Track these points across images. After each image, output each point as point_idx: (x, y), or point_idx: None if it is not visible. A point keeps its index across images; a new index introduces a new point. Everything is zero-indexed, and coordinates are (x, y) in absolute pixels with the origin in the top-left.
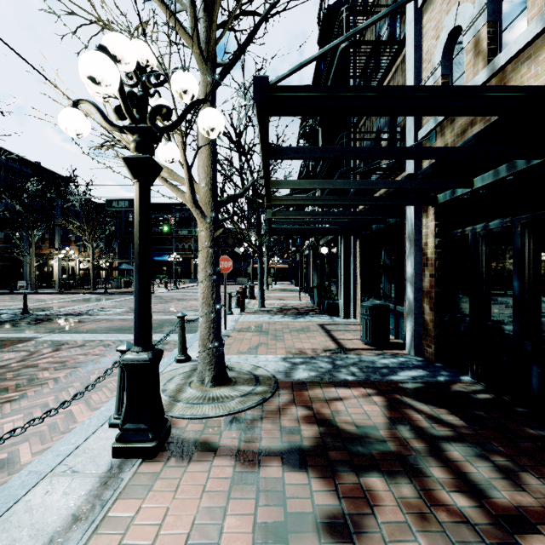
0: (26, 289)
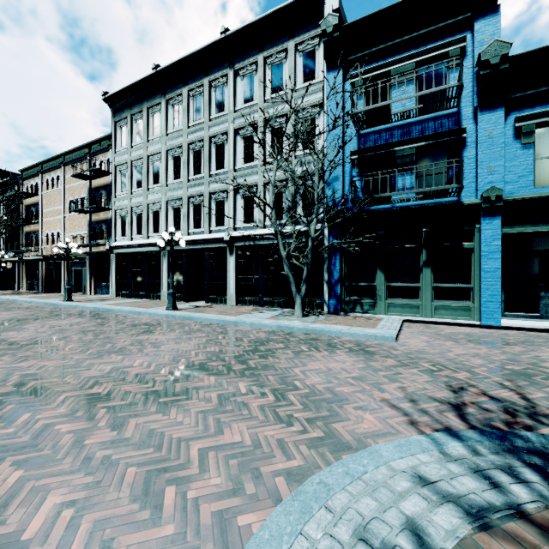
0: None
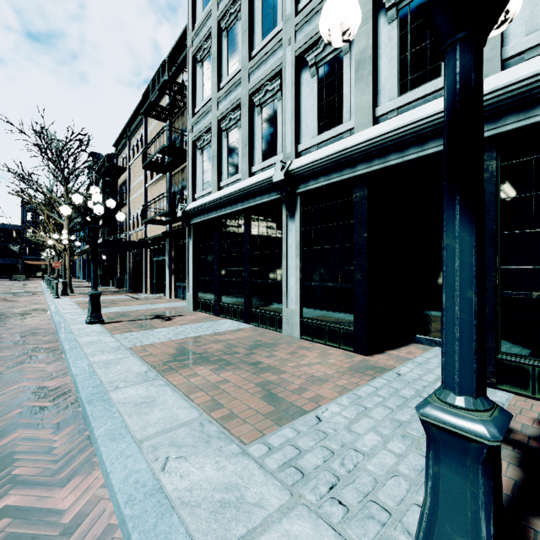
0: None
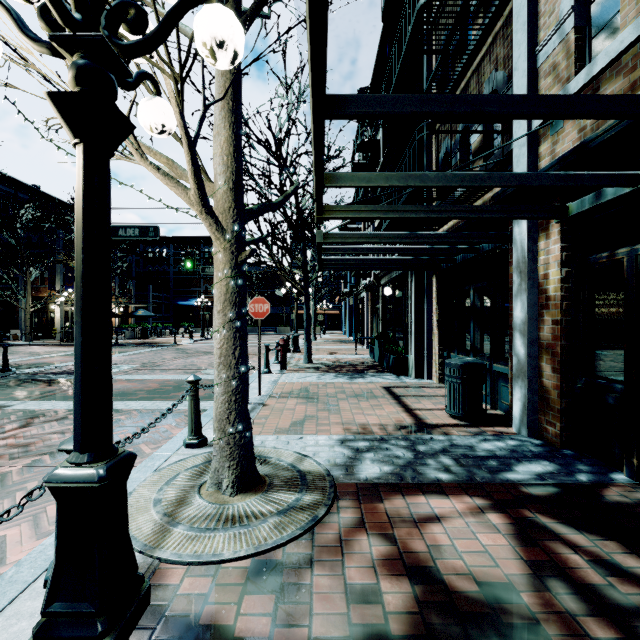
0: (21, 339)
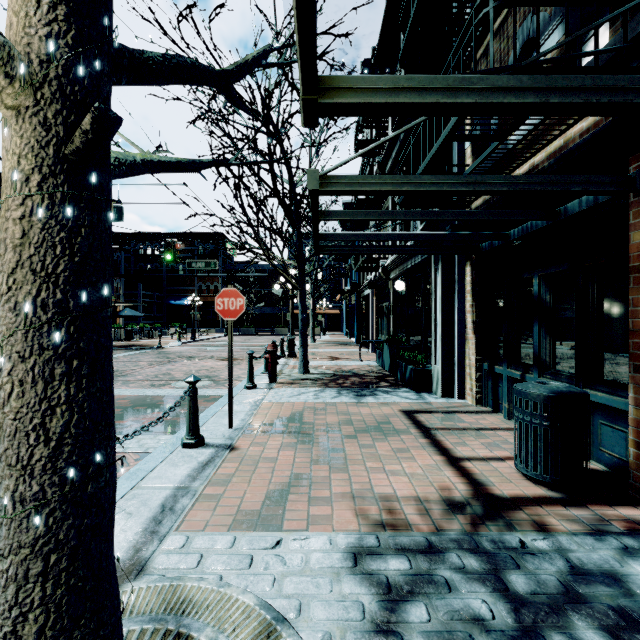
0: None
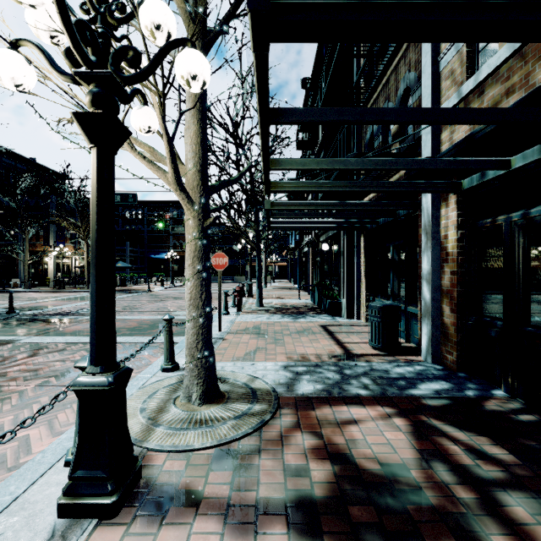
0: (21, 287)
